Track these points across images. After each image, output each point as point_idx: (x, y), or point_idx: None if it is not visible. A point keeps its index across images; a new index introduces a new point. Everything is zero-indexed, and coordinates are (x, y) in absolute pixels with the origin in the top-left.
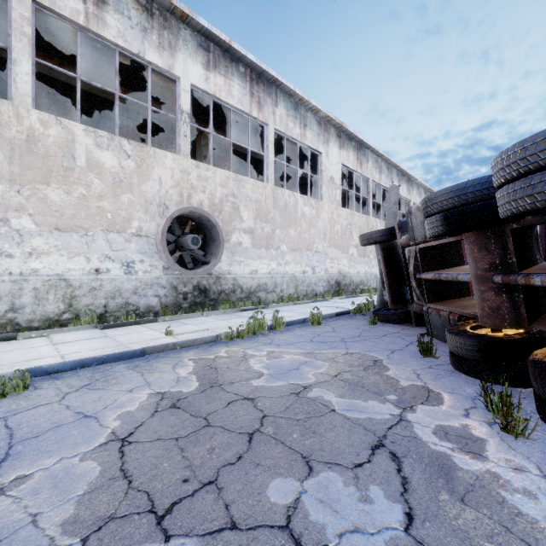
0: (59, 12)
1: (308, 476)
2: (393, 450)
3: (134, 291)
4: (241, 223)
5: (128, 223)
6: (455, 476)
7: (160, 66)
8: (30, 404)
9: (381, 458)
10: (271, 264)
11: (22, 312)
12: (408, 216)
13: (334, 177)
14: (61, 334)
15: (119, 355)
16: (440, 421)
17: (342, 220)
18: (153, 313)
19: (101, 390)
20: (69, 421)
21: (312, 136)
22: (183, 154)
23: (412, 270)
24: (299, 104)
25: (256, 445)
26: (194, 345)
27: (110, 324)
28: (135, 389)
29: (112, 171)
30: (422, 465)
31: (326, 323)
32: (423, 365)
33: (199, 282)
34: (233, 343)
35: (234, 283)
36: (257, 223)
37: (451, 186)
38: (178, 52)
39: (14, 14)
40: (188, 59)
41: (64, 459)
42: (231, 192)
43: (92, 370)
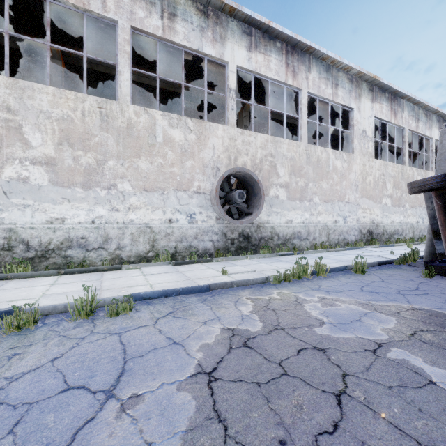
0: (146, 30)
1: None
2: None
3: (195, 236)
4: (278, 179)
5: (191, 184)
6: None
7: (214, 55)
8: (134, 324)
9: None
10: (304, 214)
11: (124, 250)
12: None
13: (366, 130)
14: (148, 268)
15: (191, 289)
16: None
17: (374, 171)
18: (208, 254)
19: (182, 319)
20: (163, 345)
21: (344, 93)
22: (231, 125)
23: None
24: (331, 66)
25: (350, 413)
26: (248, 285)
27: (179, 262)
28: (208, 322)
29: (180, 143)
30: None
31: (370, 272)
32: None
33: (243, 230)
34: (281, 285)
35: (271, 231)
36: (291, 178)
37: None
38: (227, 41)
39: (119, 39)
40: (234, 45)
41: (164, 385)
42: (269, 152)
43: (173, 300)
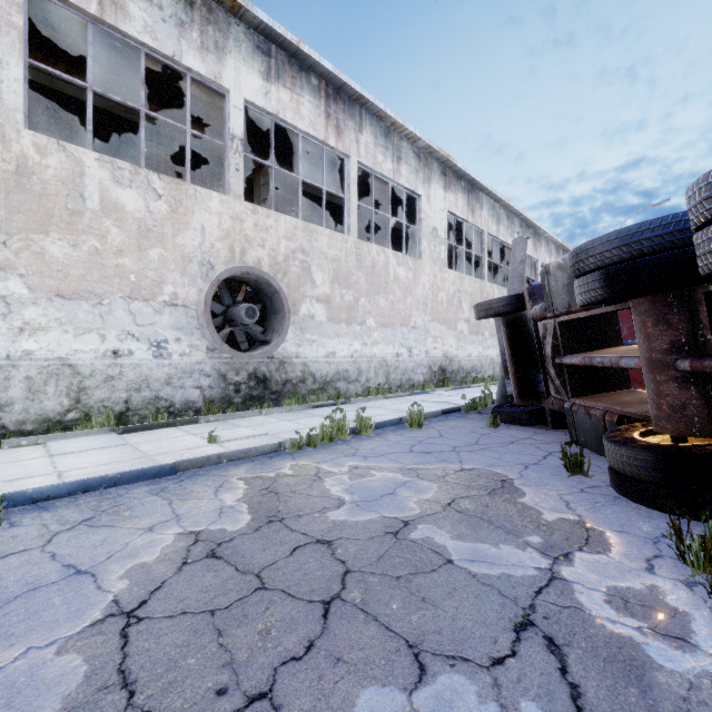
0: None
1: (419, 683)
2: (549, 633)
3: (167, 381)
4: (314, 289)
5: (158, 288)
6: (656, 682)
7: (203, 74)
8: None
9: (532, 648)
10: (354, 343)
11: (10, 411)
12: (544, 277)
13: (438, 227)
14: (63, 441)
15: (140, 473)
16: (613, 581)
17: (448, 286)
18: (193, 411)
19: (107, 528)
20: (51, 580)
21: (409, 172)
22: (235, 195)
23: (549, 353)
24: (392, 130)
25: (335, 624)
26: (248, 458)
27: (133, 427)
28: (157, 526)
29: (136, 216)
30: (599, 661)
31: (429, 425)
32: (572, 487)
33: (256, 369)
34: (302, 454)
35: (303, 370)
36: (334, 288)
37: (617, 230)
38: (228, 56)
39: None
40: (241, 65)
41: (32, 650)
42: (300, 247)
43: (99, 496)
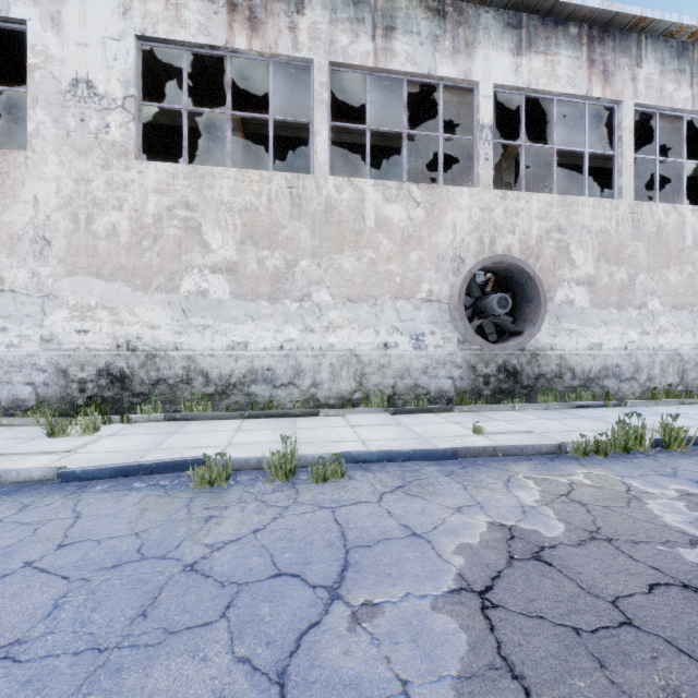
0: (350, 63)
1: None
2: None
3: (423, 370)
4: (572, 271)
5: (417, 287)
6: None
7: (454, 77)
8: (350, 498)
9: None
10: (628, 332)
11: (321, 388)
12: None
13: None
14: (355, 416)
15: (427, 453)
16: None
17: None
18: (445, 400)
19: (419, 498)
20: (397, 535)
21: None
22: (484, 185)
23: None
24: (689, 44)
25: None
26: (523, 455)
27: (400, 409)
28: (463, 509)
29: (400, 226)
30: None
31: None
32: None
33: (505, 361)
34: (590, 461)
35: (559, 364)
36: (600, 267)
37: None
38: (477, 48)
39: (315, 86)
40: (490, 52)
41: (411, 596)
42: (555, 225)
43: (400, 467)
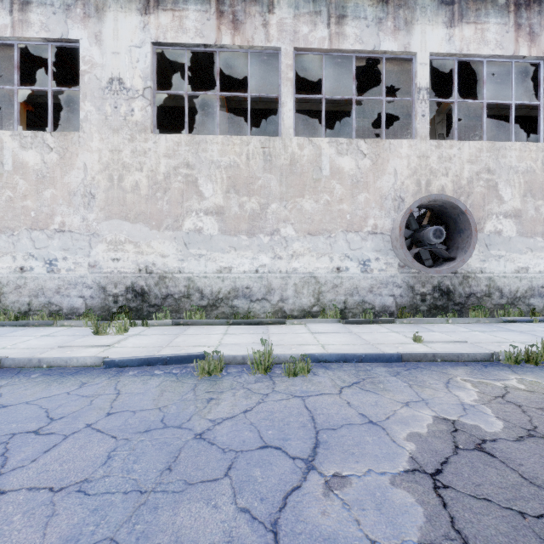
0: (310, 47)
1: None
2: None
3: (369, 289)
4: (500, 206)
5: (364, 222)
6: None
7: (395, 50)
8: (316, 390)
9: None
10: None
11: (287, 303)
12: None
13: None
14: (314, 325)
15: (376, 356)
16: None
17: None
18: (387, 313)
19: (372, 393)
20: (357, 421)
21: None
22: (421, 137)
23: None
24: None
25: None
26: (459, 361)
27: (351, 320)
28: (411, 403)
29: (350, 173)
30: None
31: None
32: None
33: (439, 282)
34: (522, 369)
35: (488, 284)
36: (526, 201)
37: None
38: (415, 25)
39: (282, 67)
40: (426, 27)
41: (372, 472)
42: (484, 167)
43: (354, 367)
